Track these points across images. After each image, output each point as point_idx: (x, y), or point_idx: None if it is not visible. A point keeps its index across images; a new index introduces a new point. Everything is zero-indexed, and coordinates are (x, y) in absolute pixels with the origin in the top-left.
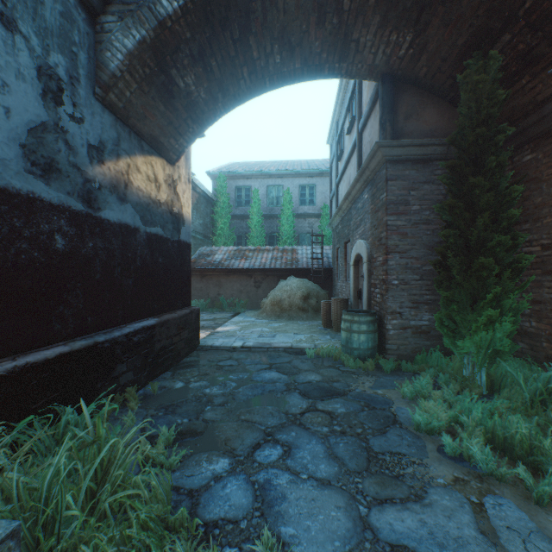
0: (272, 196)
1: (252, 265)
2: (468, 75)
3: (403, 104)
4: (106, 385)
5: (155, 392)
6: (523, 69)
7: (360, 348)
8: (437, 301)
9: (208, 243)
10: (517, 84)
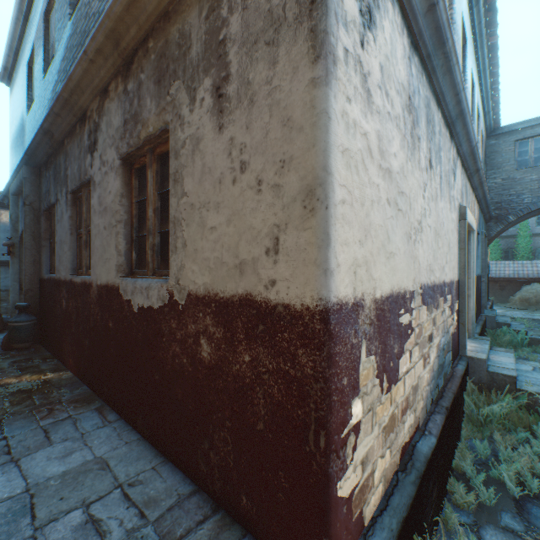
0: None
1: (497, 275)
2: None
3: None
4: None
5: None
6: None
7: None
8: None
9: None
10: None
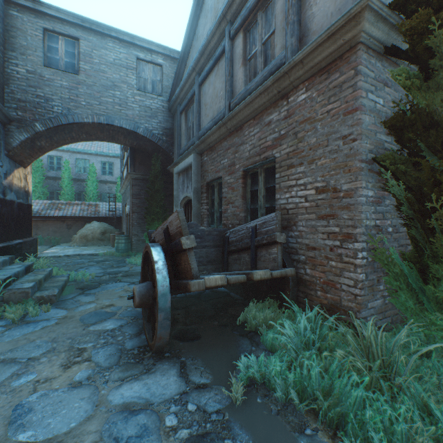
0: (81, 166)
1: (65, 214)
2: (153, 160)
3: (139, 158)
4: None
5: None
6: (167, 162)
7: (122, 249)
8: None
9: None
10: (168, 164)
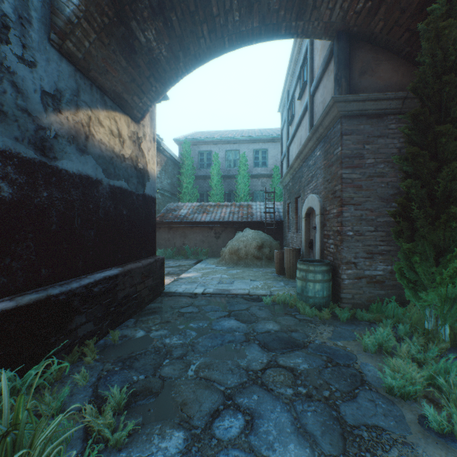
0: (230, 159)
1: (212, 218)
2: (432, 22)
3: (357, 61)
4: (61, 338)
5: (115, 343)
6: None
7: (316, 297)
8: (392, 252)
9: (175, 200)
10: None
